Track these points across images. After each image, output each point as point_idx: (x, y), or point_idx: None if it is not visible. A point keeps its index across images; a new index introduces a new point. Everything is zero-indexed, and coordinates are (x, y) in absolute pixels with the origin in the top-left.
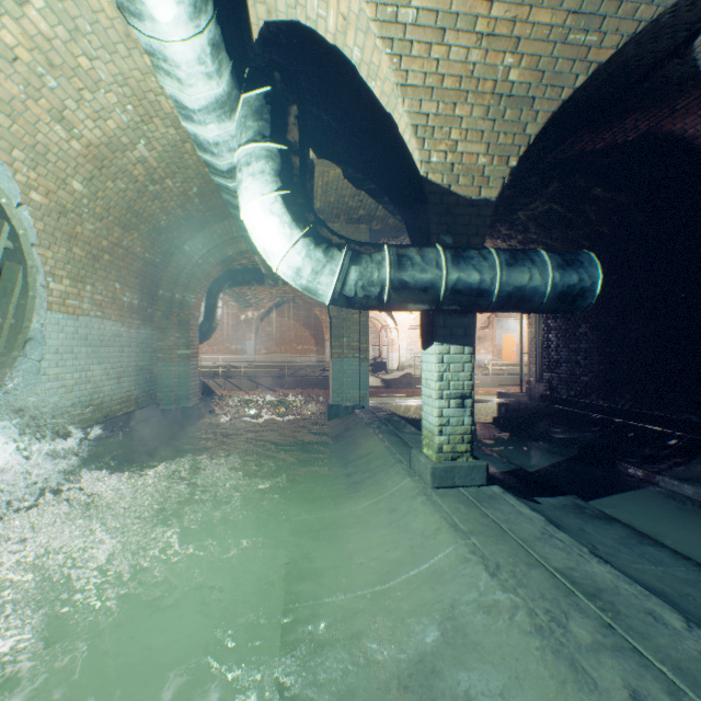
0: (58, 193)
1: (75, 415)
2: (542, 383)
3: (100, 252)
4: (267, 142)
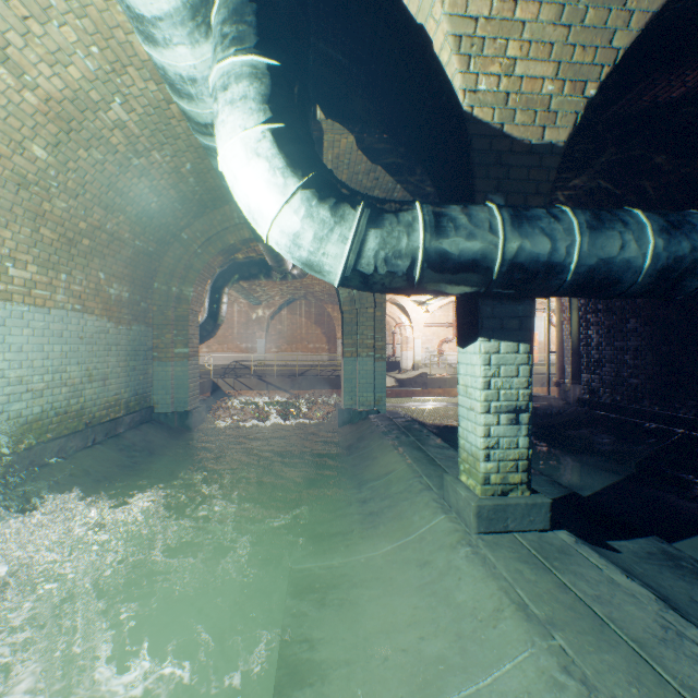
0: (14, 159)
1: (45, 424)
2: (579, 386)
3: (77, 235)
4: (251, 54)
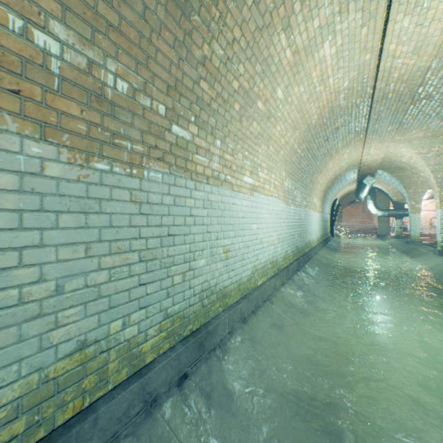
0: None
1: None
2: None
3: None
4: (371, 201)
